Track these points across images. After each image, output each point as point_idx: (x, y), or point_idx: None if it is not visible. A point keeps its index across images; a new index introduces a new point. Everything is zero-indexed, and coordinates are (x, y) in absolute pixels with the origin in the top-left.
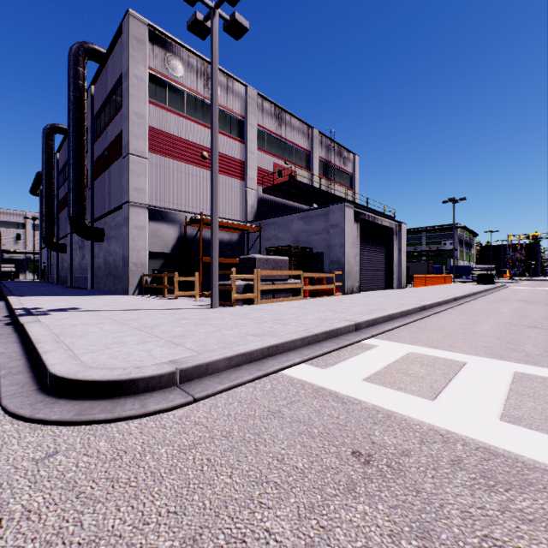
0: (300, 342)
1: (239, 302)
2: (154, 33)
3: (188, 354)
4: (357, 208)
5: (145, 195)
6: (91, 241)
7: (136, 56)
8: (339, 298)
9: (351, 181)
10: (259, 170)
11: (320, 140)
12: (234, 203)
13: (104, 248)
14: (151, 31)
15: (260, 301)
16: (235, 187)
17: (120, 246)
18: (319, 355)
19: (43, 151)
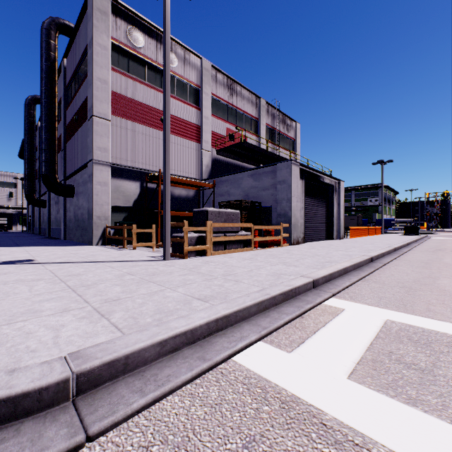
0: (255, 309)
1: (191, 254)
2: (117, 7)
3: (108, 334)
4: (302, 166)
5: (108, 154)
6: (63, 197)
7: (100, 26)
8: (287, 249)
9: (293, 146)
10: (213, 134)
11: (267, 109)
12: (190, 163)
13: (74, 203)
14: (114, 4)
15: (212, 253)
16: (191, 148)
17: (86, 200)
18: (280, 327)
19: (25, 119)
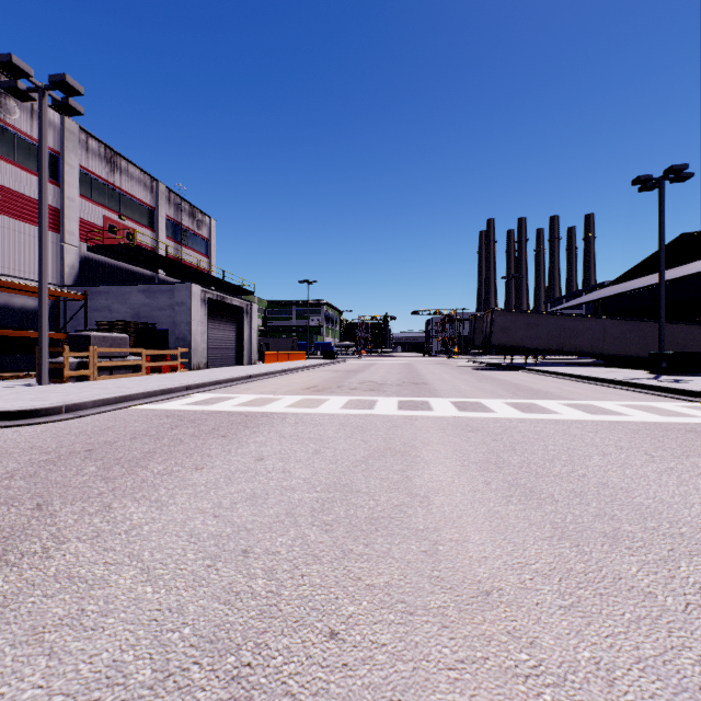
0: (142, 395)
1: (72, 379)
2: None
3: (62, 401)
4: (205, 288)
5: None
6: None
7: None
8: (184, 373)
9: (207, 248)
10: (82, 222)
11: (168, 197)
12: None
13: None
14: None
15: (97, 378)
16: None
17: None
18: (156, 401)
19: None
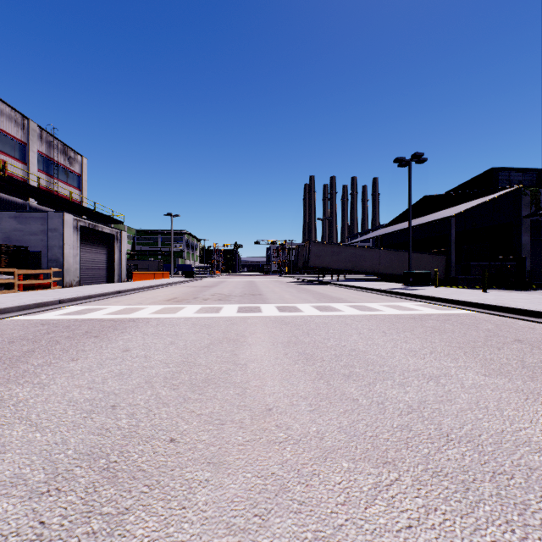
0: (17, 309)
1: None
2: None
3: None
4: (77, 217)
5: None
6: None
7: None
8: (57, 290)
9: (79, 182)
10: None
11: (40, 134)
12: None
13: None
14: None
15: None
16: None
17: None
18: (31, 313)
19: None
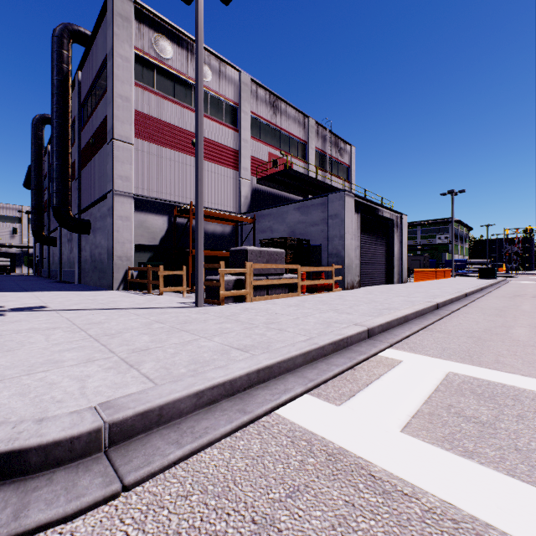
0: (301, 359)
1: (228, 300)
2: (141, 11)
3: (139, 385)
4: (357, 197)
5: (130, 184)
6: (77, 234)
7: (121, 34)
8: (339, 294)
9: (348, 173)
10: (253, 160)
11: (316, 130)
12: (226, 193)
13: (90, 241)
14: (137, 8)
15: (253, 299)
16: (227, 176)
17: (105, 238)
18: (328, 379)
19: (32, 142)
